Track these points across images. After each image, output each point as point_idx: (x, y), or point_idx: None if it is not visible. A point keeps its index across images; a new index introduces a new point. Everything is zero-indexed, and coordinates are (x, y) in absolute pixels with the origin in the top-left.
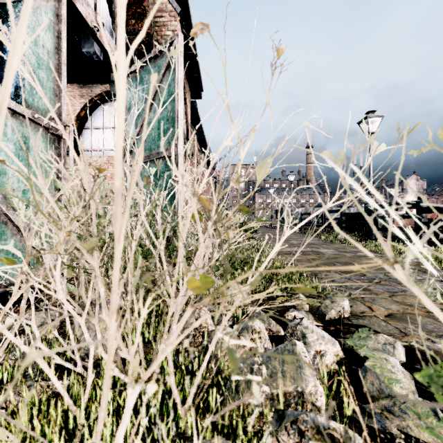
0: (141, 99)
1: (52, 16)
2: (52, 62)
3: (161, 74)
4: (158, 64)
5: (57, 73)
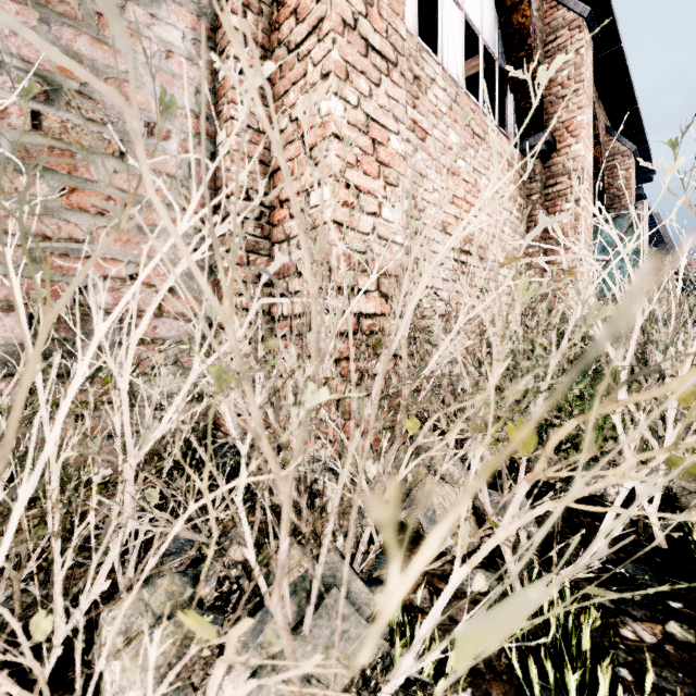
0: (599, 249)
1: None
2: None
3: (623, 232)
4: (618, 222)
5: None
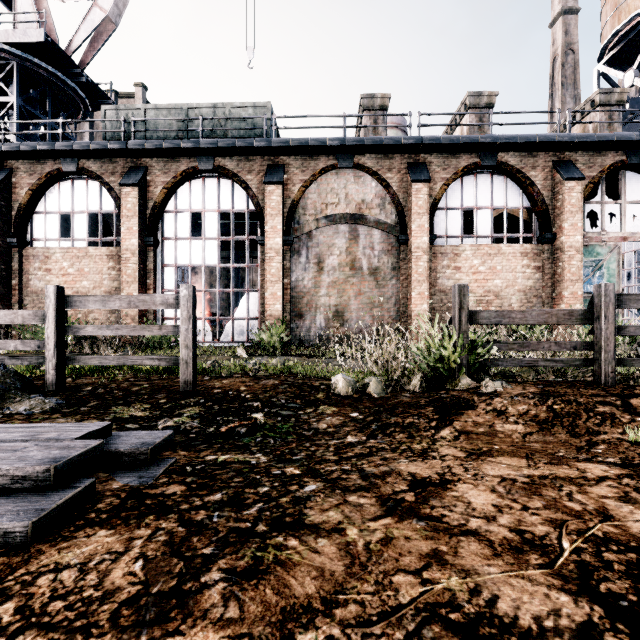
0: None
1: (615, 256)
2: (615, 272)
3: None
4: None
5: (617, 274)
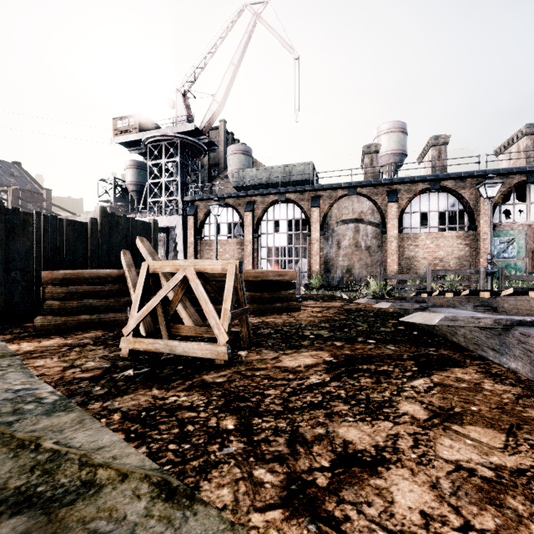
0: None
1: (523, 236)
2: (523, 245)
3: None
4: None
5: (525, 247)
